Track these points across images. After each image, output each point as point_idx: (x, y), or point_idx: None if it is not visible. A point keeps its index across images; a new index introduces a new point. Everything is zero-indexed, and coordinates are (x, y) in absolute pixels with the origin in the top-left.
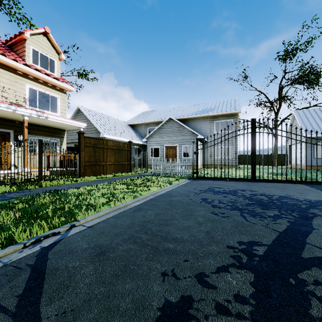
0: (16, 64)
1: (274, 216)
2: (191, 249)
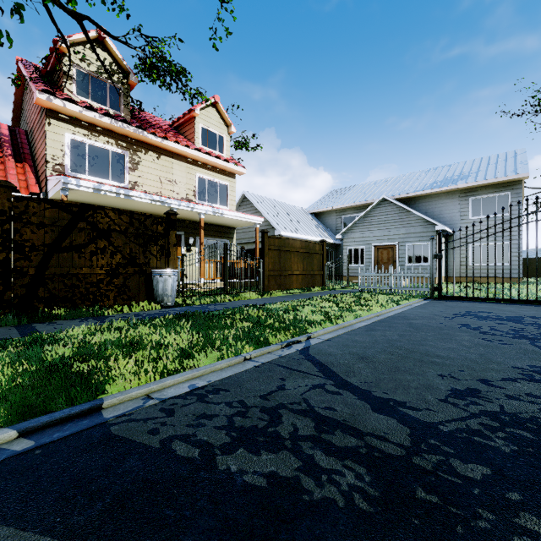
0: (188, 150)
1: None
2: (464, 364)
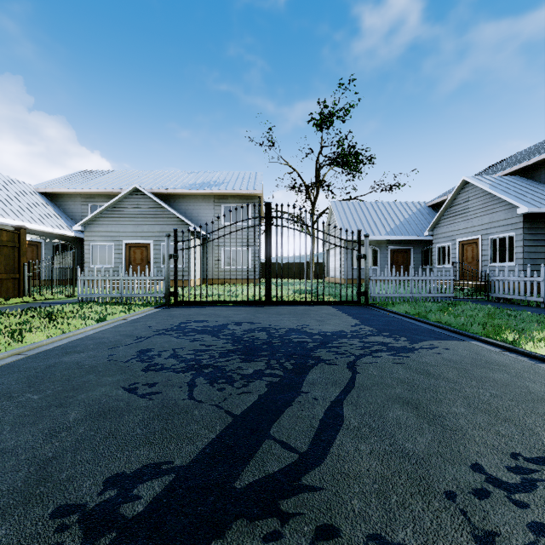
0: None
1: (253, 375)
2: None
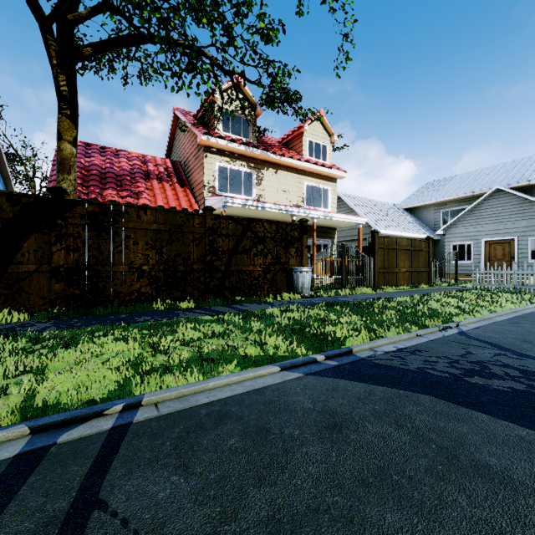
0: (299, 163)
1: None
2: None
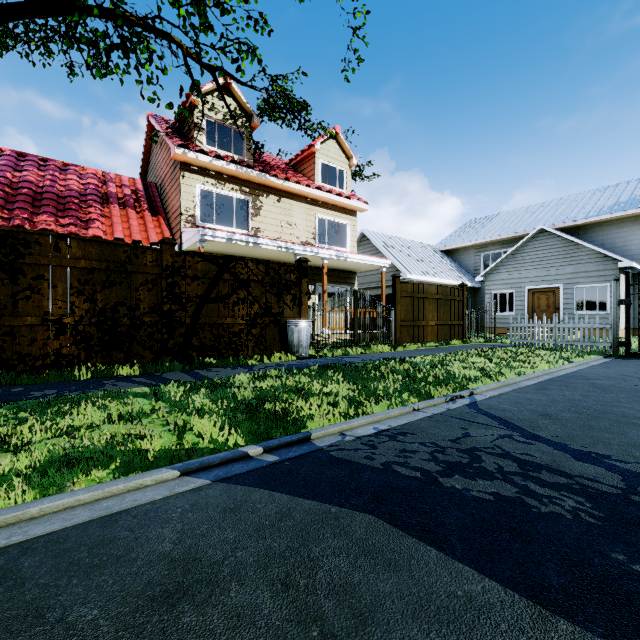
0: (309, 190)
1: None
2: None
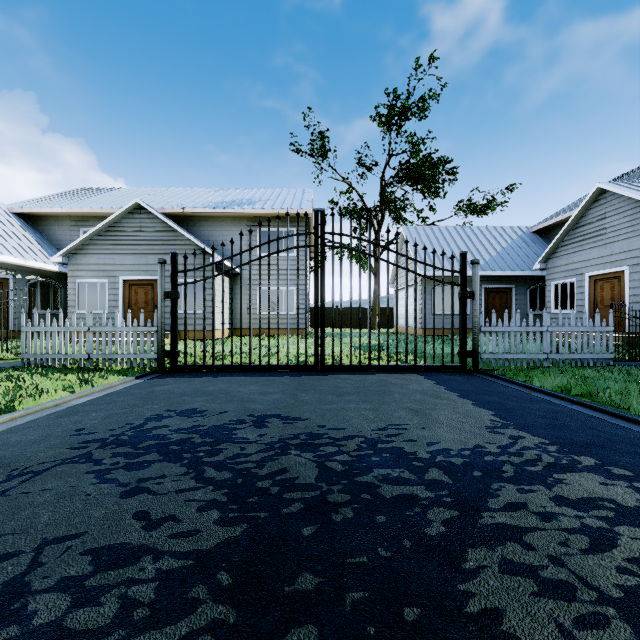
0: None
1: None
2: None
